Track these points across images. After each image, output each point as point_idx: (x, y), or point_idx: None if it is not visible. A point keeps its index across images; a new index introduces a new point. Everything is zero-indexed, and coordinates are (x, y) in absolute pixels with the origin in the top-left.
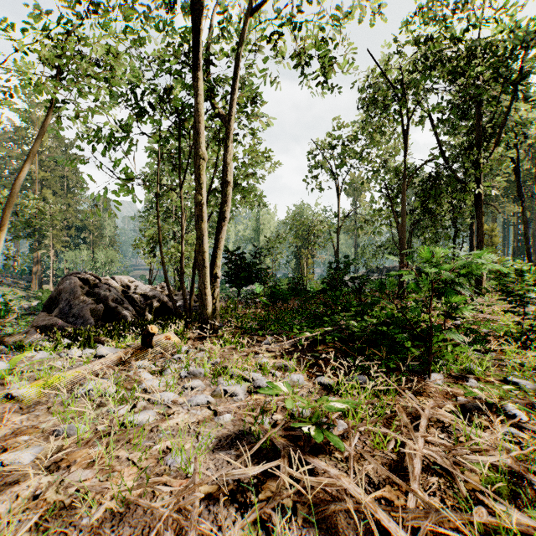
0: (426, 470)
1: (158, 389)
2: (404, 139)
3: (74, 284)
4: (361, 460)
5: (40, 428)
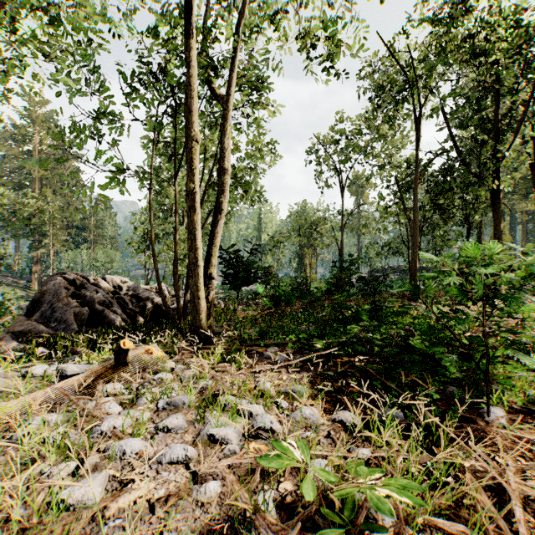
0: None
1: (121, 433)
2: (417, 129)
3: (59, 285)
4: None
5: None
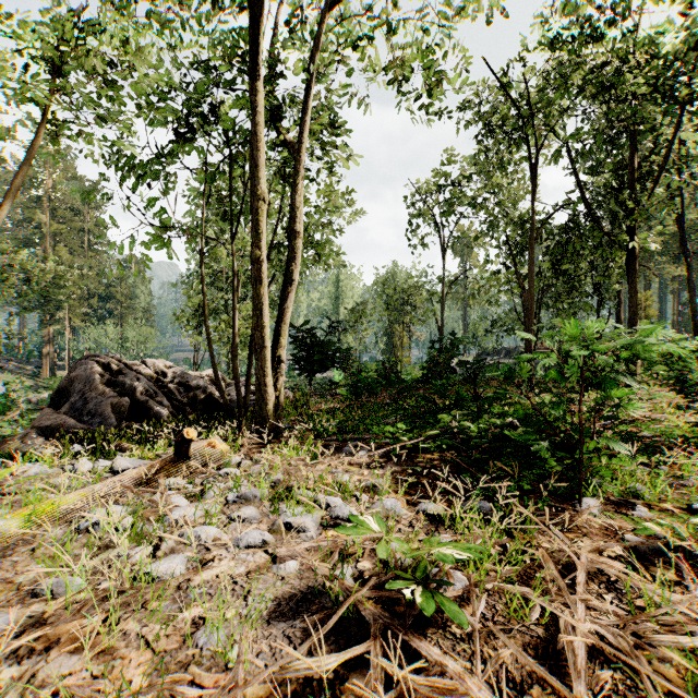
0: (592, 655)
1: (194, 522)
2: (532, 177)
3: (91, 370)
4: (491, 638)
5: (16, 583)
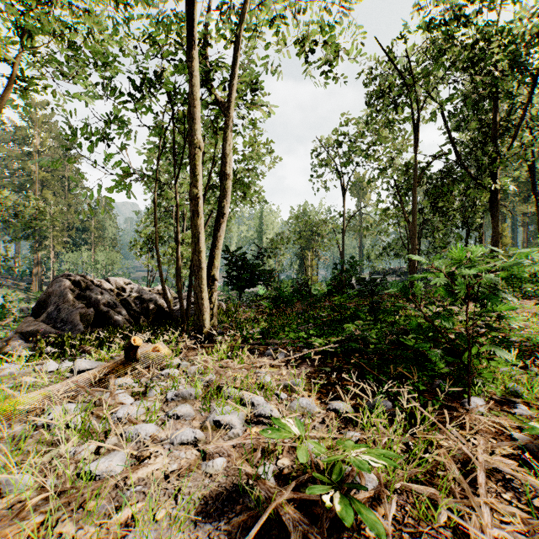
0: None
1: (136, 419)
2: (416, 133)
3: (64, 286)
4: None
5: None
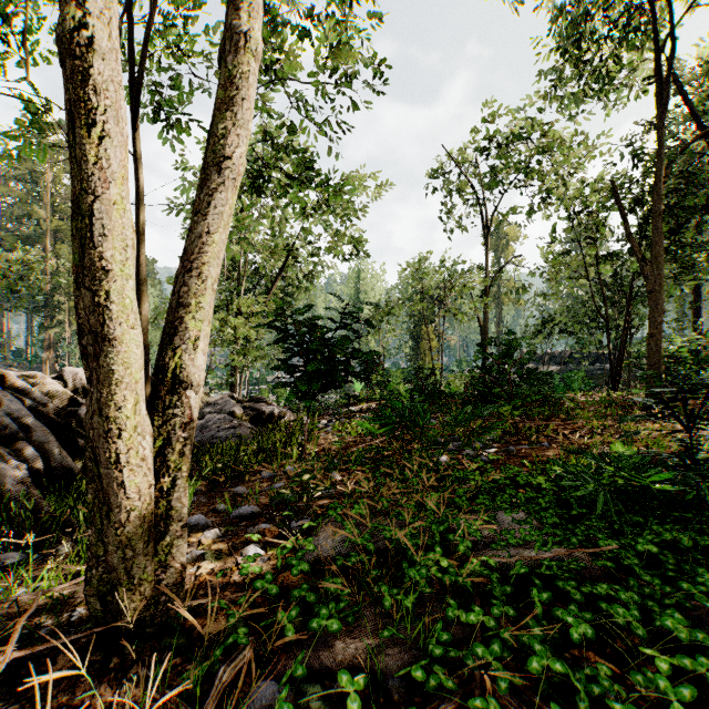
0: None
1: None
2: (660, 84)
3: None
4: None
5: None
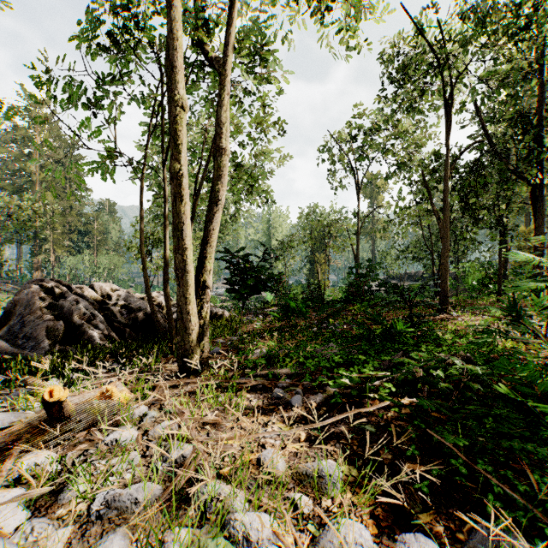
0: None
1: None
2: (447, 116)
3: (33, 294)
4: None
5: None
